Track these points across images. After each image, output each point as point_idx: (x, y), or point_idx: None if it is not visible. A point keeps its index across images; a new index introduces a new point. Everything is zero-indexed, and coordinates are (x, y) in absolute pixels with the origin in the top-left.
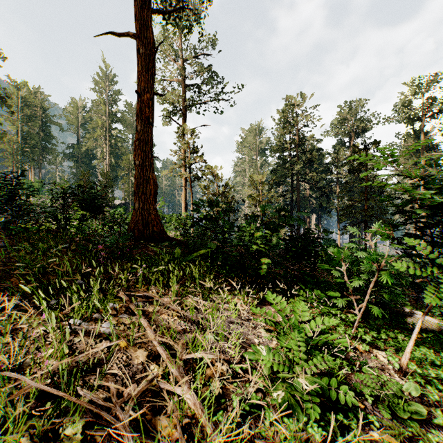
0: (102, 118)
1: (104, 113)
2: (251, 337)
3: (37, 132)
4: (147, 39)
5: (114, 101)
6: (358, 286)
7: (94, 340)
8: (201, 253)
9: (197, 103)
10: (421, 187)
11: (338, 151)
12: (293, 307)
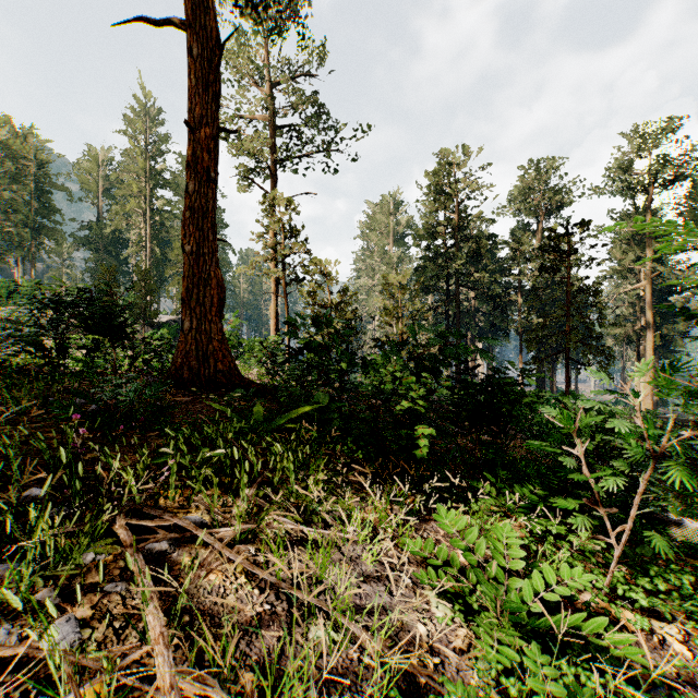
0: (140, 179)
1: (143, 171)
2: (410, 619)
3: (29, 201)
4: (206, 32)
5: (159, 152)
6: (615, 490)
7: (6, 694)
8: (300, 413)
9: (296, 157)
10: (648, 296)
11: (521, 239)
12: (490, 539)
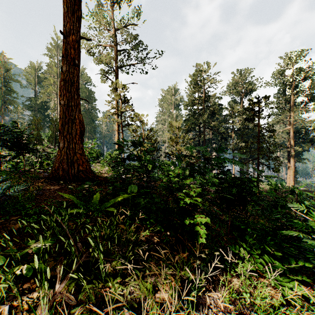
0: (54, 77)
1: (56, 73)
2: None
3: (0, 87)
4: None
5: None
6: None
7: None
8: (120, 199)
9: (128, 65)
10: (291, 133)
11: (234, 106)
12: None
